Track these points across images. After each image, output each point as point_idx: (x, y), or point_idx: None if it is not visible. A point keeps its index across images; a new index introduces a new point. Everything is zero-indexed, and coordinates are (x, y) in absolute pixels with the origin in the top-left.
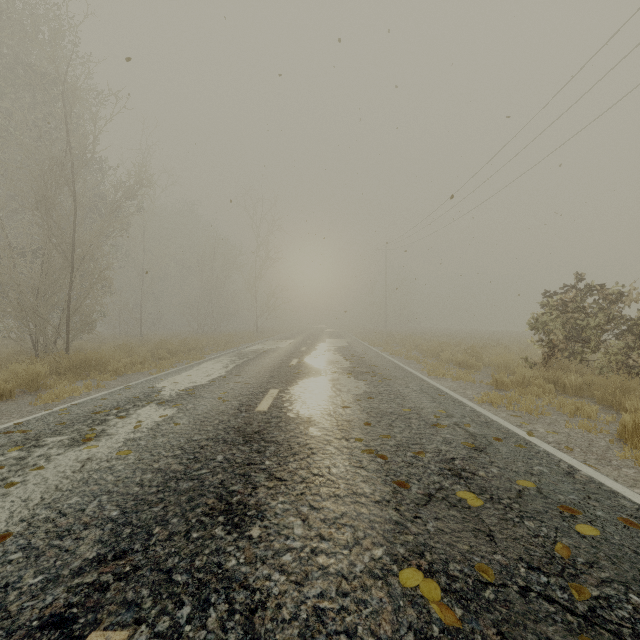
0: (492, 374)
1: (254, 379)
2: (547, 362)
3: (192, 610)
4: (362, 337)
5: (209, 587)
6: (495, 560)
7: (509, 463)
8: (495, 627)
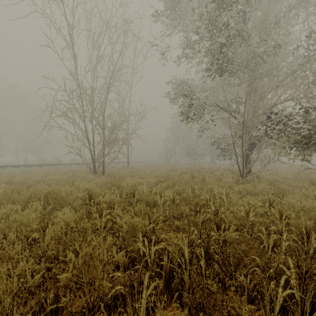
0: None
1: None
2: None
3: None
4: None
5: None
6: None
7: None
8: None
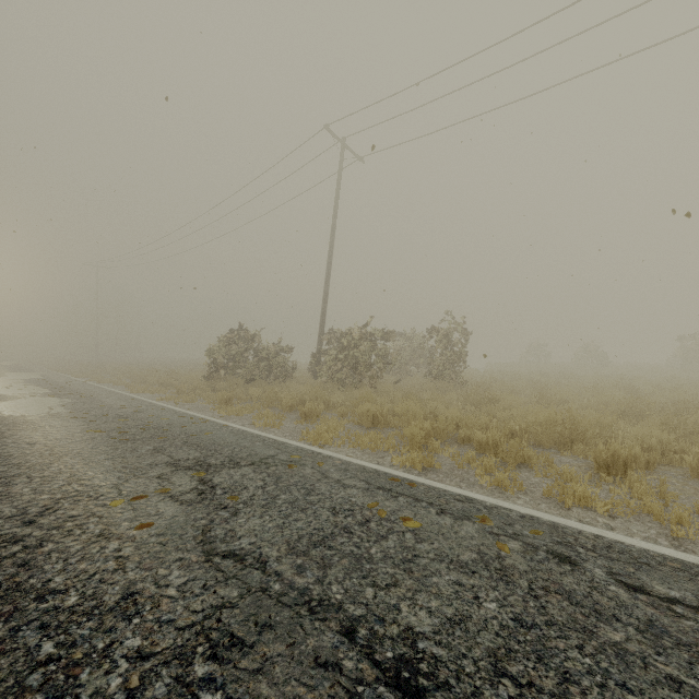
0: (176, 386)
1: None
2: (214, 376)
3: (1, 446)
4: (62, 370)
5: (4, 444)
6: (125, 426)
7: (152, 413)
8: (117, 432)
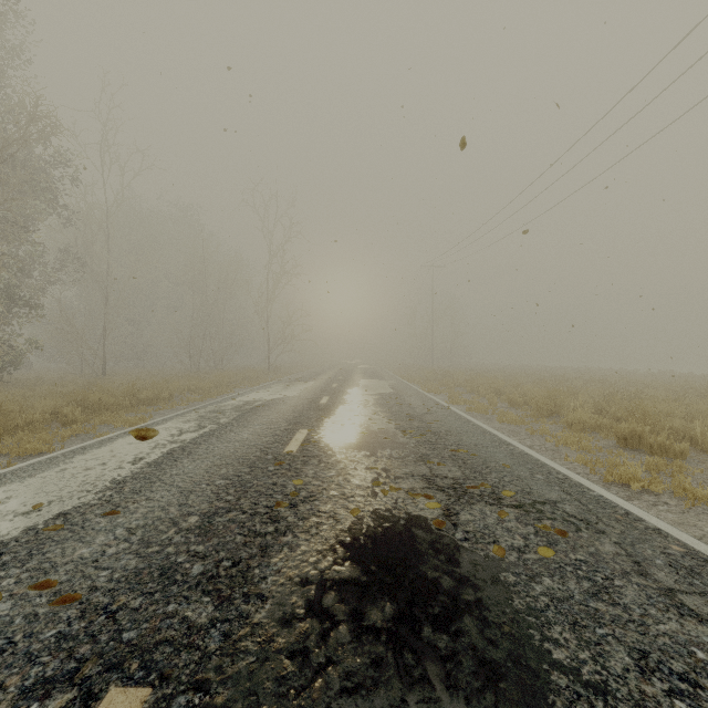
0: None
1: (136, 544)
2: None
3: None
4: (407, 377)
5: None
6: None
7: None
8: None
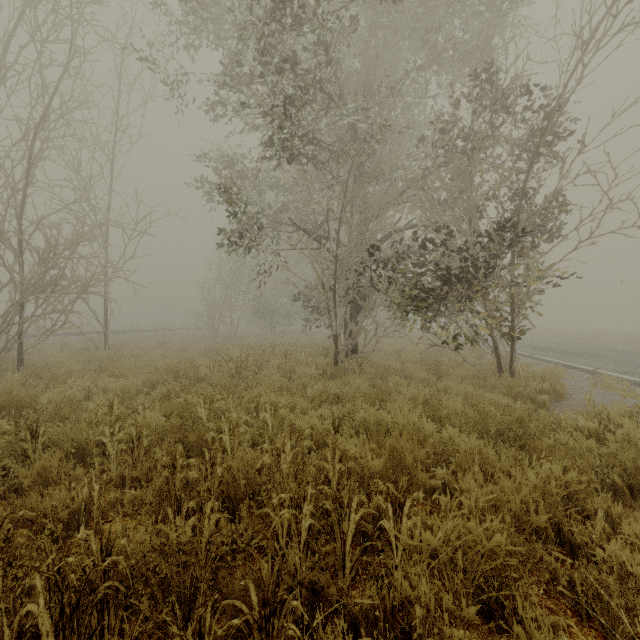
0: None
1: (544, 343)
2: None
3: None
4: None
5: None
6: None
7: None
8: None
